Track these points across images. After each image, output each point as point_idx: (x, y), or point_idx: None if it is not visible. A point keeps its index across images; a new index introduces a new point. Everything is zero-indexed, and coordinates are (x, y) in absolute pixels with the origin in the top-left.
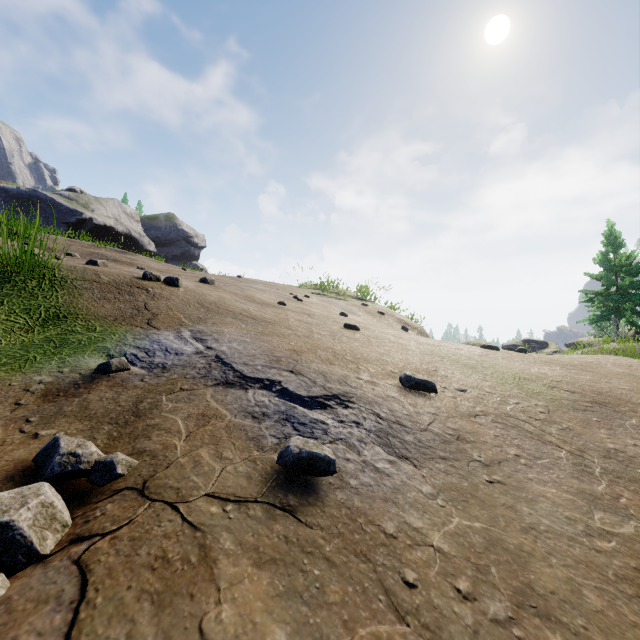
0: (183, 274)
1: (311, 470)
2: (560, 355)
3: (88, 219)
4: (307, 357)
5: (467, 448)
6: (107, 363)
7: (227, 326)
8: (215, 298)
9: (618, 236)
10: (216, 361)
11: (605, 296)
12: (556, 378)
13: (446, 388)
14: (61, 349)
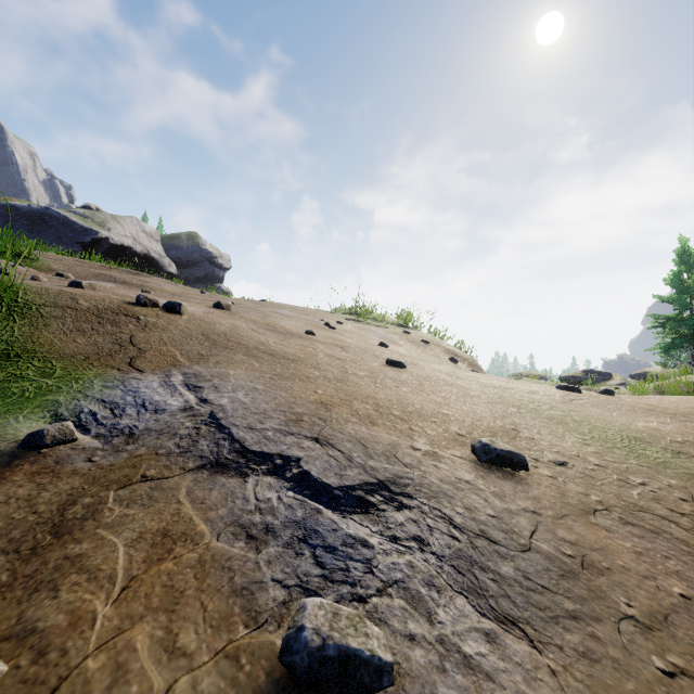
0: (199, 298)
1: (344, 683)
2: (654, 397)
3: (104, 238)
4: (339, 413)
5: (604, 586)
6: (39, 432)
7: (235, 366)
8: (226, 327)
9: (693, 253)
10: (208, 423)
11: (678, 321)
12: (675, 437)
13: (538, 460)
14: None
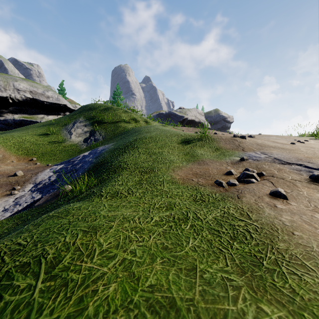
0: None
1: None
2: None
3: (186, 118)
4: (314, 159)
5: None
6: (242, 158)
7: (272, 150)
8: (260, 142)
9: None
10: (275, 159)
11: None
12: None
13: None
14: (225, 156)
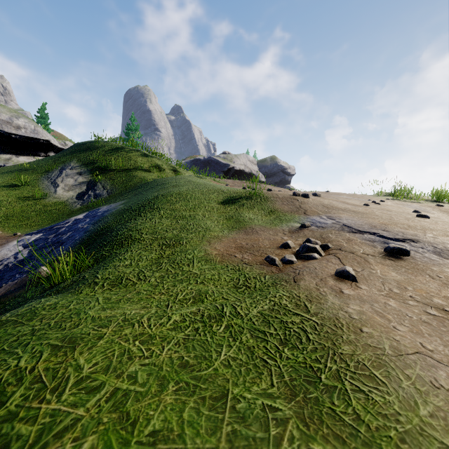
0: None
1: (398, 254)
2: None
3: (232, 167)
4: (391, 226)
5: None
6: (304, 224)
7: (341, 214)
8: (327, 203)
9: None
10: (344, 226)
11: None
12: None
13: None
14: (282, 221)
